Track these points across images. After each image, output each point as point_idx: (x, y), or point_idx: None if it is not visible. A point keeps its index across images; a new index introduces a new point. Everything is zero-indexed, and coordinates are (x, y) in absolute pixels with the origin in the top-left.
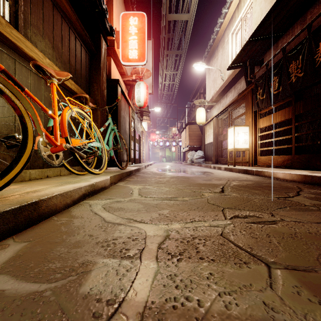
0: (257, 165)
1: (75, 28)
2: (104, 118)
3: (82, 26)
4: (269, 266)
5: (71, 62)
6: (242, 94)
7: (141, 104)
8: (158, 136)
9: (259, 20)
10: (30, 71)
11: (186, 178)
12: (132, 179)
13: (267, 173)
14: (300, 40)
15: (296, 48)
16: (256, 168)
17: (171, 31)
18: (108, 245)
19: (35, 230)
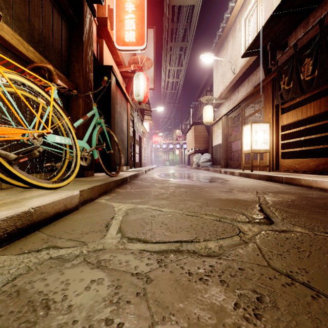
0: (279, 170)
1: None
2: (88, 109)
3: None
4: None
5: (34, 23)
6: (259, 86)
7: (141, 98)
8: (161, 138)
9: None
10: None
11: (196, 188)
12: (124, 190)
13: (305, 181)
14: None
15: None
16: (283, 174)
17: (175, 20)
18: None
19: None
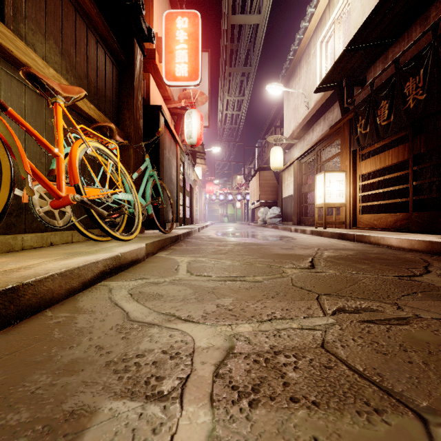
0: (357, 227)
1: (96, 28)
2: (139, 159)
3: (105, 25)
4: (424, 418)
5: (91, 77)
6: (335, 127)
7: (193, 140)
8: (217, 186)
9: (359, 21)
10: (25, 86)
11: (257, 245)
12: (179, 247)
13: (374, 238)
14: (420, 48)
15: (414, 59)
16: (356, 232)
17: (236, 40)
18: (126, 369)
19: (8, 337)
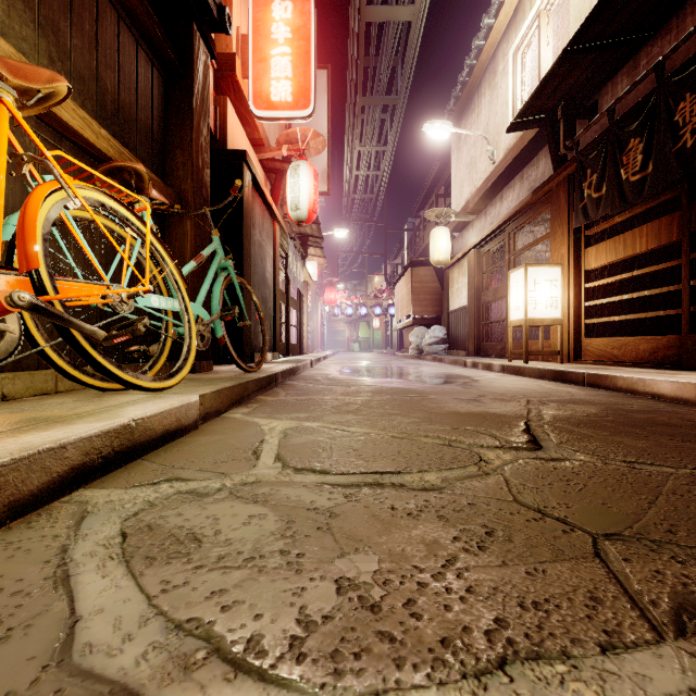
0: (582, 359)
1: None
2: (202, 239)
3: None
4: None
5: (105, 81)
6: (543, 190)
7: (302, 214)
8: (342, 293)
9: (585, 8)
10: None
11: (414, 394)
12: (273, 397)
13: (624, 381)
14: None
15: (695, 60)
16: (586, 368)
17: (373, 50)
18: None
19: None
